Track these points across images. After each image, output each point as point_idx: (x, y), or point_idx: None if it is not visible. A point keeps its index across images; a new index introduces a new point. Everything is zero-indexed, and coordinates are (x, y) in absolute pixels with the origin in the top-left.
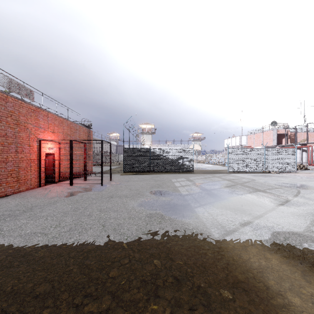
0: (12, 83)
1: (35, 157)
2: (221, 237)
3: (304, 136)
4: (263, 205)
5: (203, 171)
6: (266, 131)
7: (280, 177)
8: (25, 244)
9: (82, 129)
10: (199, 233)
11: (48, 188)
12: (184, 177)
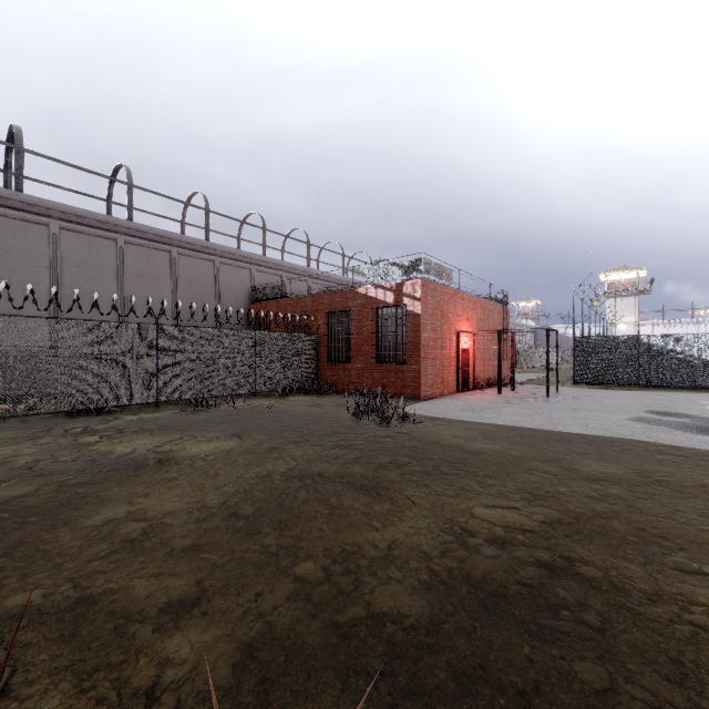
0: (439, 269)
1: (454, 355)
2: None
3: None
4: None
5: None
6: None
7: None
8: (518, 425)
9: (496, 309)
10: None
11: (472, 394)
12: None
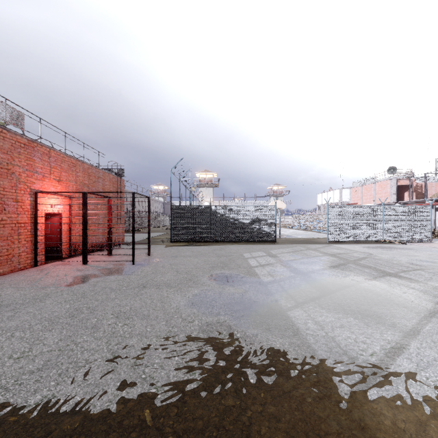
0: None
1: (27, 220)
2: (358, 392)
3: (436, 189)
4: (410, 305)
5: (290, 241)
6: (380, 181)
7: (411, 250)
8: None
9: (108, 177)
10: (309, 379)
11: (46, 268)
12: (262, 250)
